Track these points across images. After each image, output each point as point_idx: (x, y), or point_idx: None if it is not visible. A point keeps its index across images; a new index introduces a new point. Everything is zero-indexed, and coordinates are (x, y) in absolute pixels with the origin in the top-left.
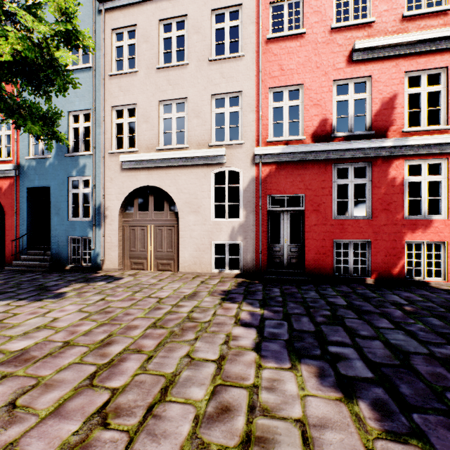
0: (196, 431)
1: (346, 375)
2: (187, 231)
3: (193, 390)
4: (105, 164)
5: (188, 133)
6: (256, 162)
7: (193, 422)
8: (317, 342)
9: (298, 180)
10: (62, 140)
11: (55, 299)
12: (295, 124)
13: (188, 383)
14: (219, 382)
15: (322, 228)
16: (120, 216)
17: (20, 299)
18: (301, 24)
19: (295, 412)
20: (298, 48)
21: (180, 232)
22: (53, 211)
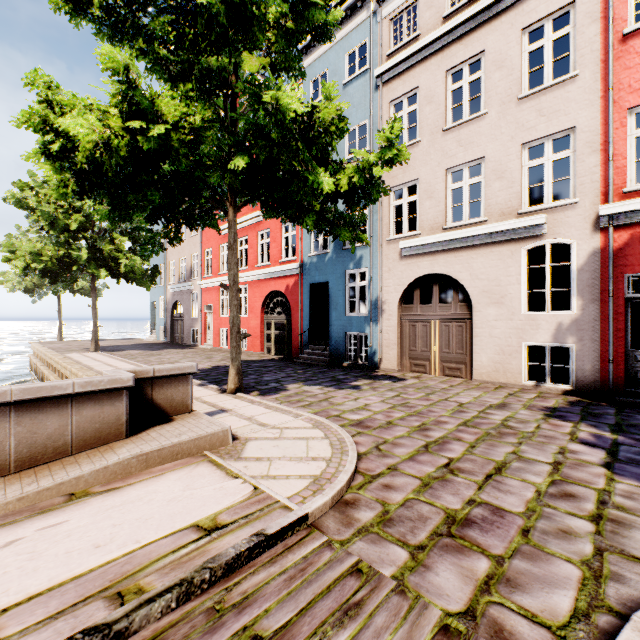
0: (539, 498)
1: None
2: (484, 328)
3: (528, 476)
4: (383, 253)
5: (485, 203)
6: (601, 226)
7: (534, 493)
8: None
9: None
10: (363, 240)
11: (355, 390)
12: None
13: (521, 471)
14: (558, 478)
15: None
16: (398, 311)
17: (326, 386)
18: None
19: None
20: None
21: (474, 329)
22: (331, 307)
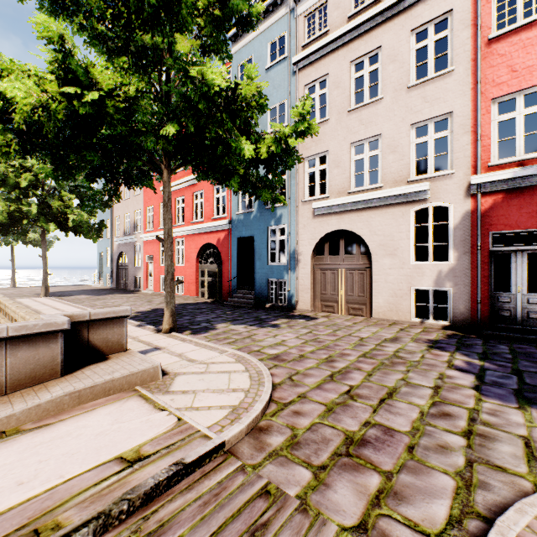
0: (423, 418)
1: None
2: (381, 275)
3: (414, 399)
4: (299, 212)
5: (382, 172)
6: (472, 193)
7: (419, 414)
8: None
9: None
10: (281, 201)
11: (274, 328)
12: None
13: (409, 394)
14: (438, 400)
15: None
16: (312, 261)
17: (250, 325)
18: None
19: (519, 431)
20: None
21: (373, 276)
22: (255, 257)
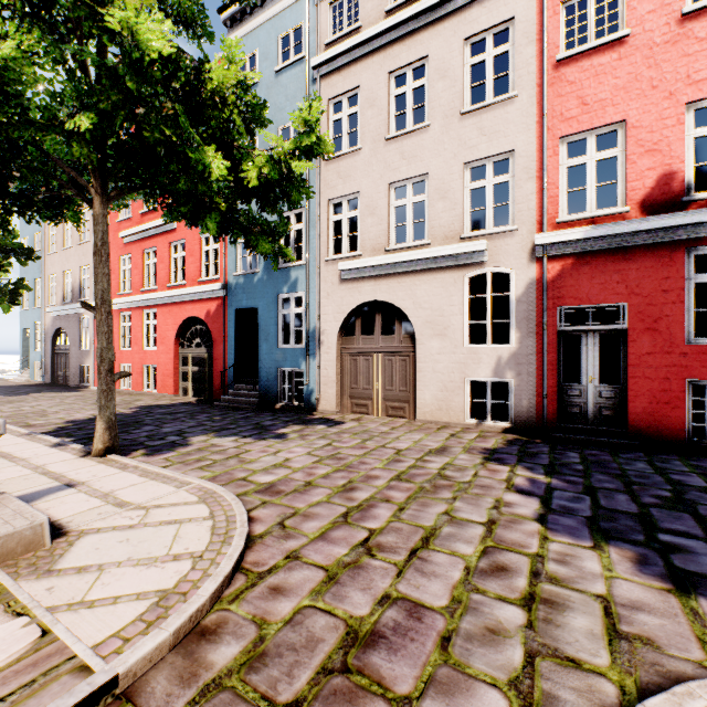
0: (468, 578)
1: (684, 568)
2: (428, 363)
3: (458, 545)
4: (321, 275)
5: (429, 224)
6: (537, 256)
7: (463, 571)
8: (640, 526)
9: (614, 280)
10: (288, 255)
11: (279, 440)
12: (613, 176)
13: (452, 538)
14: (491, 544)
15: (663, 360)
16: (338, 343)
17: (244, 437)
18: (620, 23)
19: (596, 588)
20: (614, 64)
21: (418, 364)
22: (261, 337)
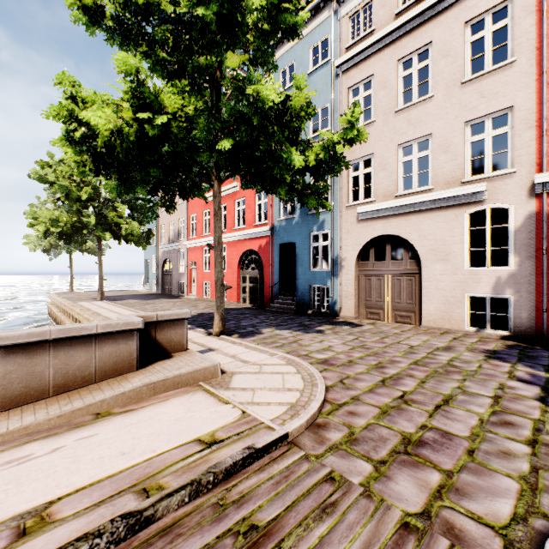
0: (482, 425)
1: None
2: (431, 282)
3: (472, 407)
4: (342, 217)
5: (432, 173)
6: (536, 192)
7: (478, 421)
8: None
9: None
10: (327, 207)
11: (319, 334)
12: None
13: (466, 402)
14: (498, 409)
15: None
16: (356, 266)
17: (295, 330)
18: None
19: None
20: None
21: (422, 282)
22: (297, 263)
